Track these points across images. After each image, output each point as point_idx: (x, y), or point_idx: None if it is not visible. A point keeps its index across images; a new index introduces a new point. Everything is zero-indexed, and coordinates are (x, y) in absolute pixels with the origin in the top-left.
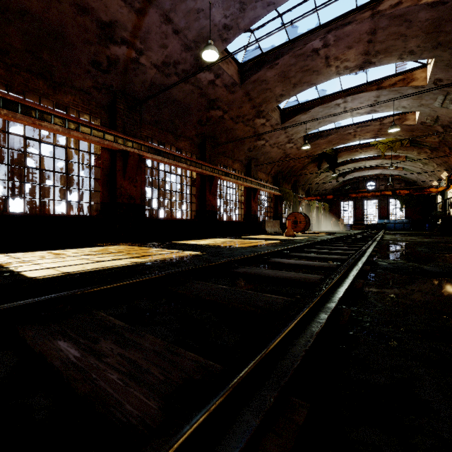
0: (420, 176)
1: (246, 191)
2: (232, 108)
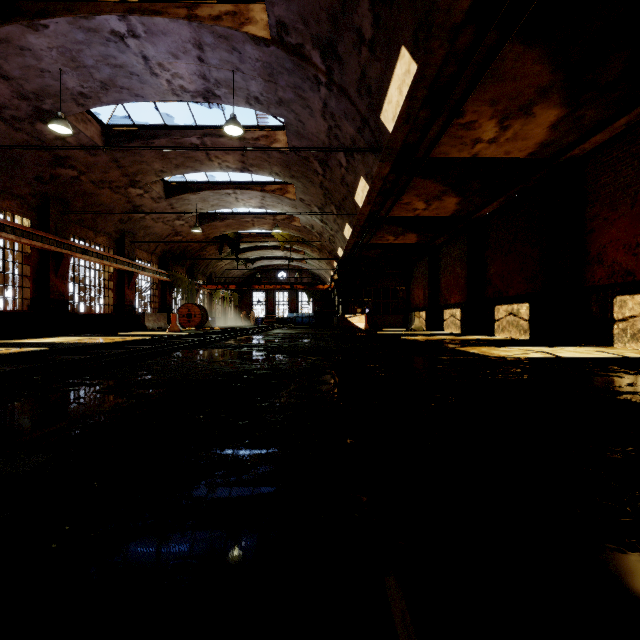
0: (321, 272)
1: (118, 273)
2: (93, 170)
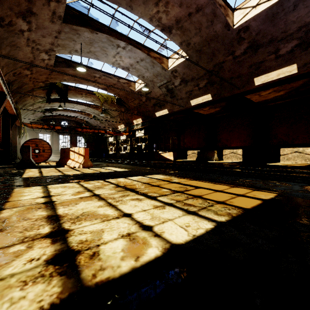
0: (101, 124)
1: None
2: None
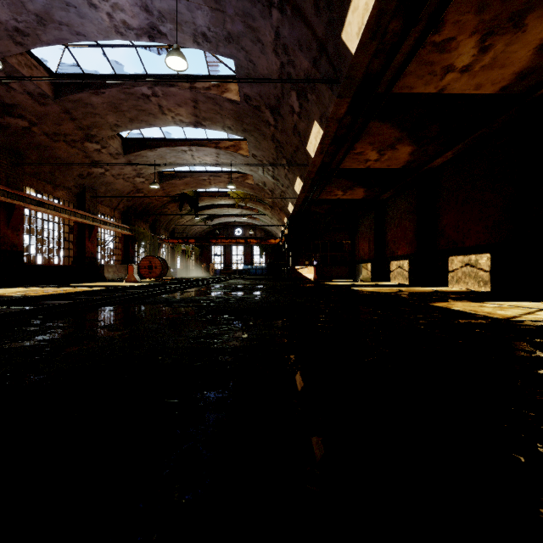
0: (272, 228)
1: (78, 227)
2: (44, 121)
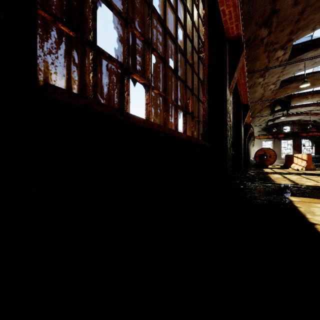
0: None
1: None
2: (276, 29)
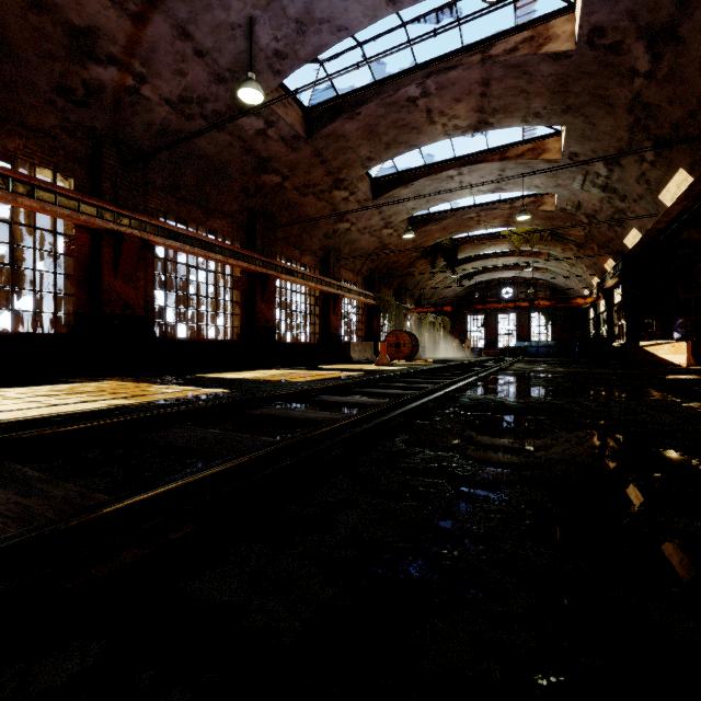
0: (569, 282)
1: (323, 297)
2: (295, 172)
